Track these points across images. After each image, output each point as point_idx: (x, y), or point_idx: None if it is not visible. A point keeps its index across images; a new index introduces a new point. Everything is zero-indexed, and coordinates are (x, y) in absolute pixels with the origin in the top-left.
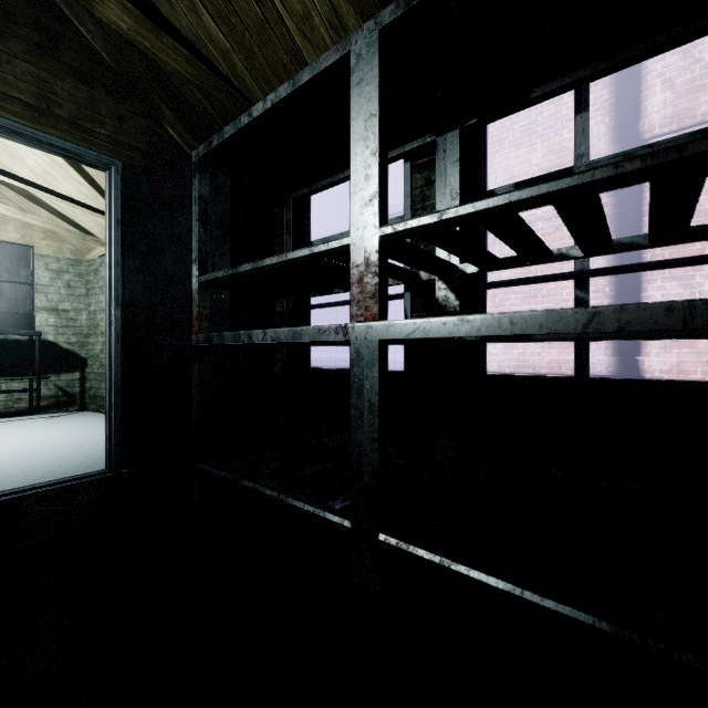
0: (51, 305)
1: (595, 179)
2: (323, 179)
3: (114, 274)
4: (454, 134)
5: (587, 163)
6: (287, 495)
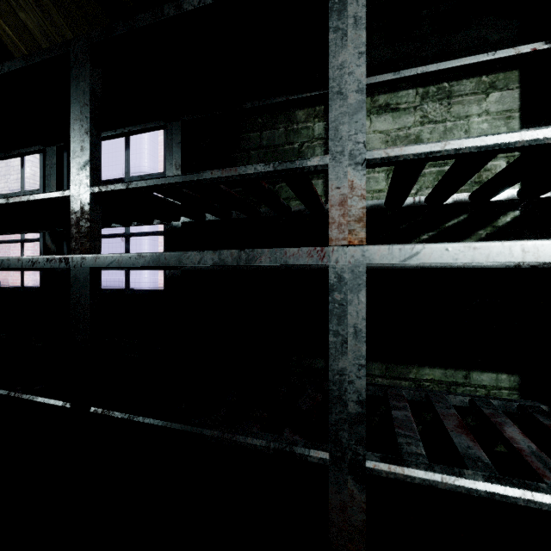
0: None
1: (3, 203)
2: None
3: None
4: (54, 148)
5: (129, 177)
6: None
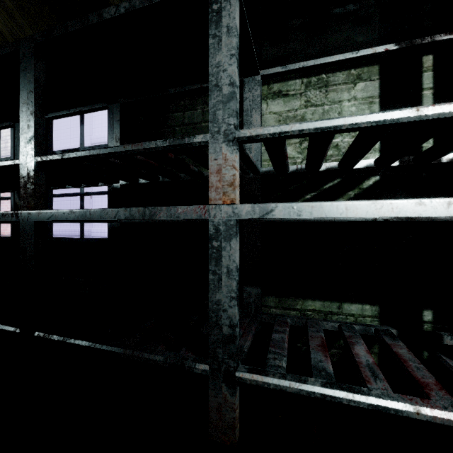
0: None
1: None
2: None
3: None
4: None
5: (83, 147)
6: None
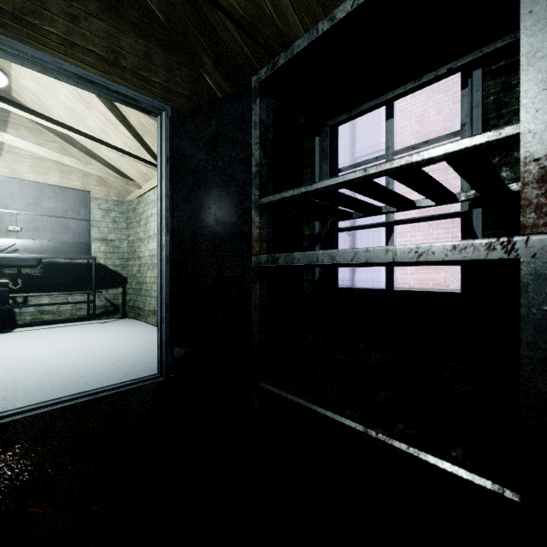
0: (102, 236)
1: None
2: (367, 102)
3: (164, 205)
4: None
5: None
6: (387, 434)
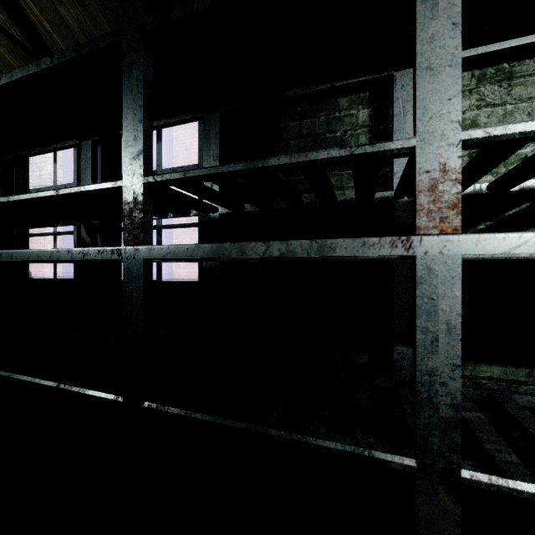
0: None
1: (52, 195)
2: (23, 151)
3: None
4: (89, 142)
5: (161, 170)
6: None
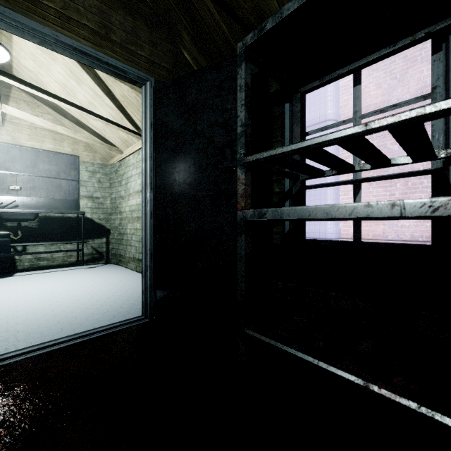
0: (89, 194)
1: None
2: (339, 69)
3: (149, 165)
4: None
5: None
6: (391, 390)
